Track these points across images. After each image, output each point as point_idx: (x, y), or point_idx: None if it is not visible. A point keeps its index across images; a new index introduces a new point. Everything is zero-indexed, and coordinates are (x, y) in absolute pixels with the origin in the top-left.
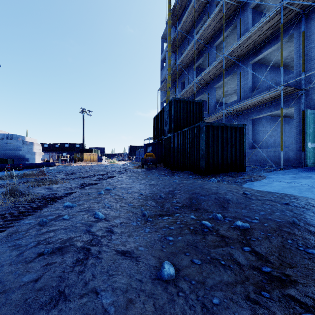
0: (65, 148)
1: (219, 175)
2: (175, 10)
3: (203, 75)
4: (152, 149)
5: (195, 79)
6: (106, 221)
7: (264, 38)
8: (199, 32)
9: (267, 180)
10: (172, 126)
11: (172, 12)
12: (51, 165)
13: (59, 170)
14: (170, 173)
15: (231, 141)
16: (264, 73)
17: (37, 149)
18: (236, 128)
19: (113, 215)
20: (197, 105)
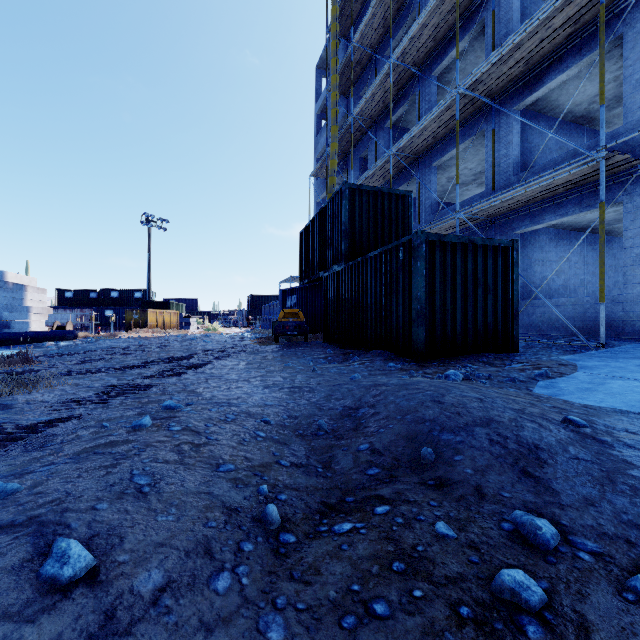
0: (111, 301)
1: (459, 361)
2: (348, 3)
3: (410, 138)
4: (297, 301)
5: (391, 149)
6: (90, 595)
7: (550, 48)
8: (401, 44)
9: (588, 374)
10: (342, 247)
11: (339, 7)
12: (67, 337)
13: (79, 348)
14: (339, 356)
15: (485, 278)
16: (544, 133)
17: (36, 301)
18: (497, 248)
19: (143, 537)
20: (398, 201)
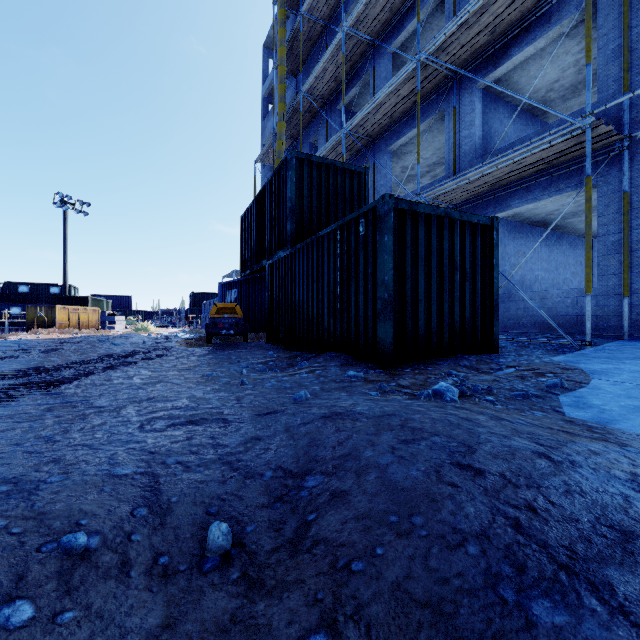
0: (19, 296)
1: (437, 366)
2: None
3: (365, 115)
4: (238, 295)
5: (344, 127)
6: None
7: (518, 14)
8: (355, 9)
9: (611, 383)
10: (288, 228)
11: None
12: None
13: None
14: (283, 361)
15: (462, 262)
16: (503, 119)
17: None
18: (476, 226)
19: None
20: (353, 179)
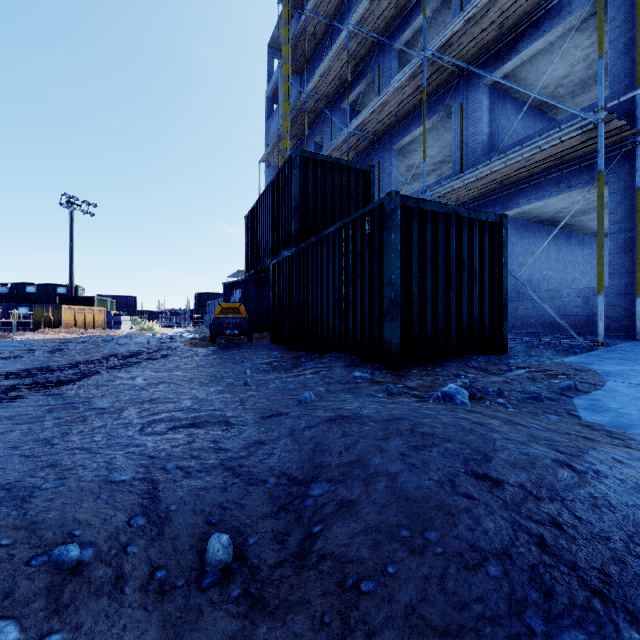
0: (27, 297)
1: (445, 367)
2: None
3: (370, 113)
4: (242, 295)
5: (349, 125)
6: None
7: (527, 8)
8: (360, 7)
9: (628, 385)
10: (292, 227)
11: None
12: None
13: None
14: (288, 361)
15: (470, 261)
16: (511, 115)
17: None
18: (484, 224)
19: None
20: (358, 177)
